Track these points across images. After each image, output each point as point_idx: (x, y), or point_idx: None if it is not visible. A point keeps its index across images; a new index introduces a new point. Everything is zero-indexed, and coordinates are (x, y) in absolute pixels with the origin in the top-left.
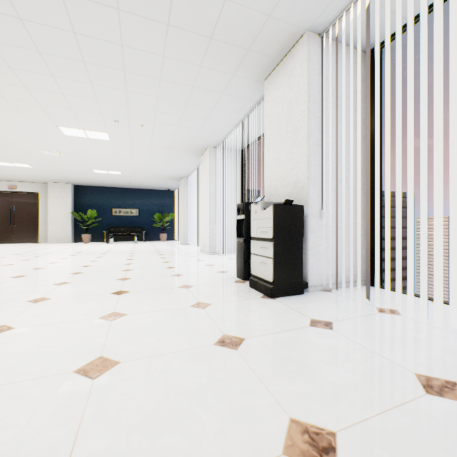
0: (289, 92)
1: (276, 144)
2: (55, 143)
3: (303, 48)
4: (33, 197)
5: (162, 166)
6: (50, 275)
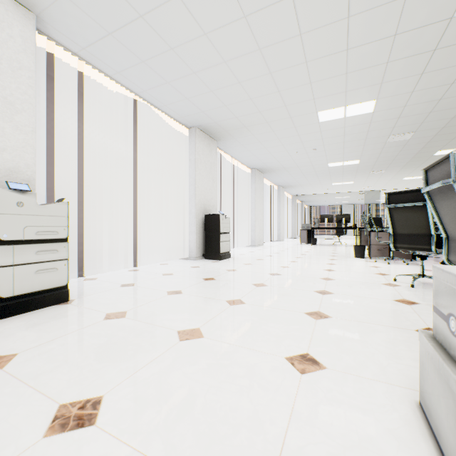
0: None
1: None
2: None
3: (30, 26)
4: None
5: None
6: None
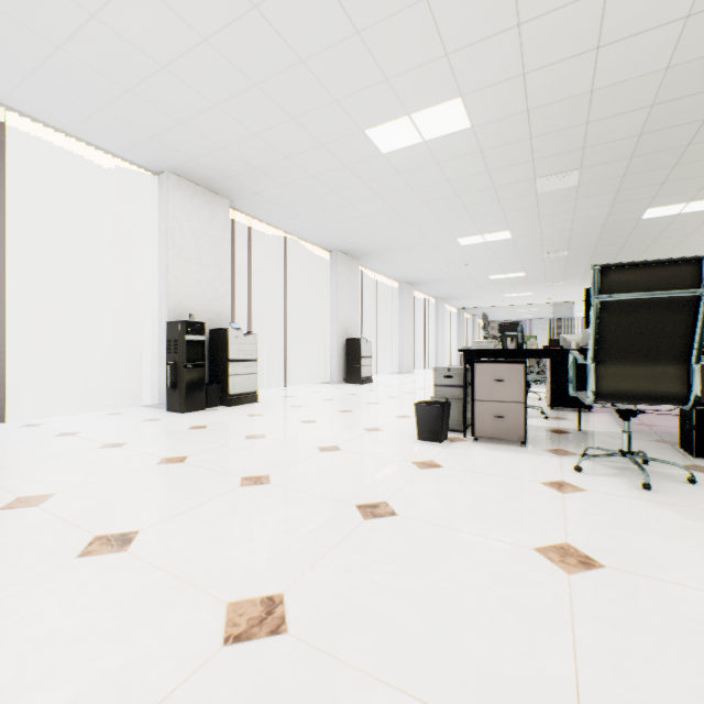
0: (213, 228)
1: (194, 264)
2: None
3: (228, 210)
4: None
5: None
6: (315, 485)
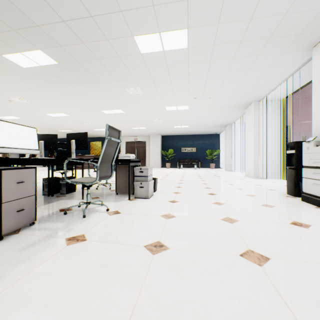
0: None
1: None
2: (160, 115)
3: None
4: (143, 143)
5: (215, 119)
6: (169, 183)
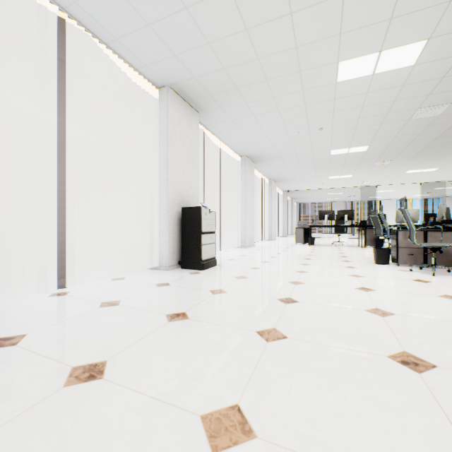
0: None
1: None
2: None
3: None
4: None
5: None
6: None
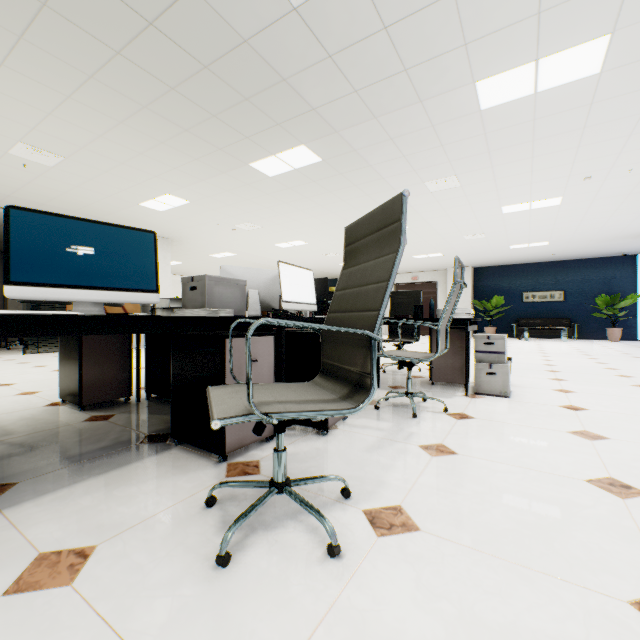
0: None
1: None
2: (484, 225)
3: None
4: (431, 286)
5: (632, 219)
6: (525, 370)
